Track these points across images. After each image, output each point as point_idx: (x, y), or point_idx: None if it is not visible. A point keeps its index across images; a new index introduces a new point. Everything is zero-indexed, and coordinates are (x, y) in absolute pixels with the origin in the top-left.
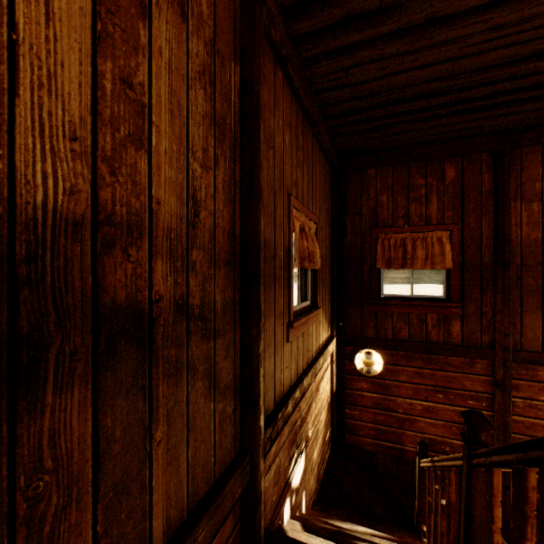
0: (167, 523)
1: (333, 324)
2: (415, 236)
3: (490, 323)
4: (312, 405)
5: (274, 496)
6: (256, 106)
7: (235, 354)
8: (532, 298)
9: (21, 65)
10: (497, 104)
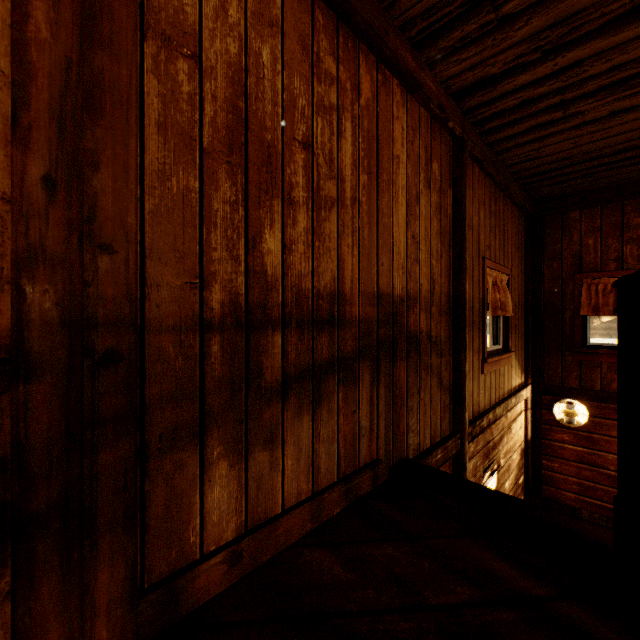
0: (424, 441)
1: (527, 371)
2: None
3: None
4: (503, 438)
5: None
6: (463, 213)
7: (450, 370)
8: None
9: (394, 249)
10: None
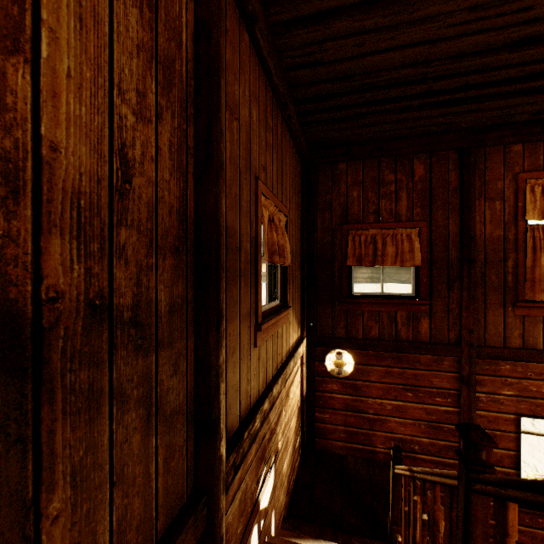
0: None
1: (303, 324)
2: (385, 233)
3: (457, 320)
4: (282, 413)
5: (239, 528)
6: (215, 56)
7: (188, 368)
8: (495, 295)
9: None
10: (467, 99)
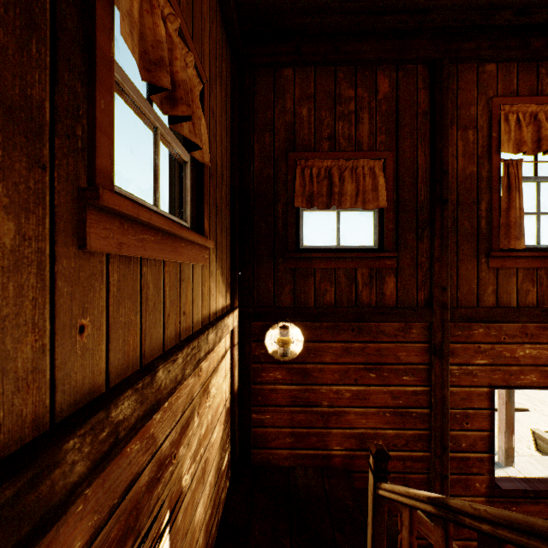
0: None
1: (234, 288)
2: (343, 165)
3: (427, 276)
4: (192, 421)
5: None
6: None
7: None
8: (468, 244)
9: None
10: None
